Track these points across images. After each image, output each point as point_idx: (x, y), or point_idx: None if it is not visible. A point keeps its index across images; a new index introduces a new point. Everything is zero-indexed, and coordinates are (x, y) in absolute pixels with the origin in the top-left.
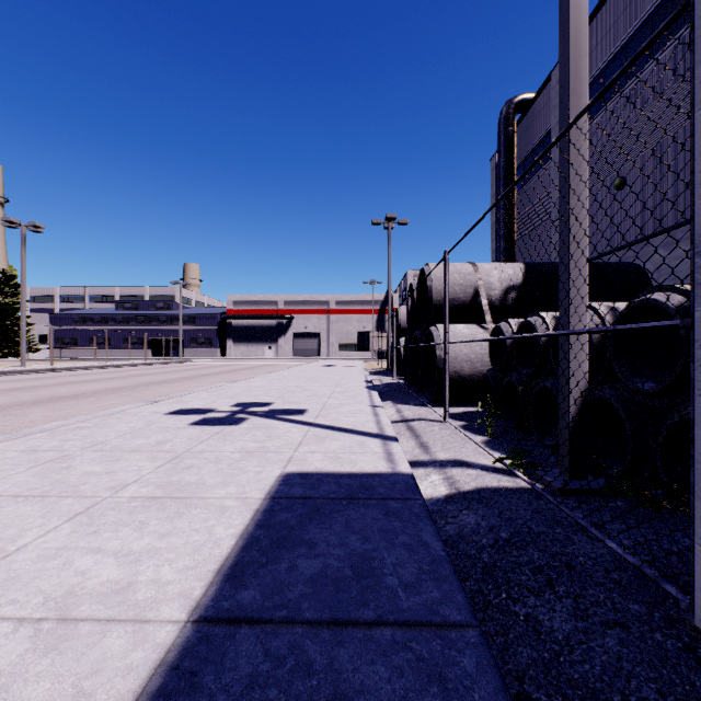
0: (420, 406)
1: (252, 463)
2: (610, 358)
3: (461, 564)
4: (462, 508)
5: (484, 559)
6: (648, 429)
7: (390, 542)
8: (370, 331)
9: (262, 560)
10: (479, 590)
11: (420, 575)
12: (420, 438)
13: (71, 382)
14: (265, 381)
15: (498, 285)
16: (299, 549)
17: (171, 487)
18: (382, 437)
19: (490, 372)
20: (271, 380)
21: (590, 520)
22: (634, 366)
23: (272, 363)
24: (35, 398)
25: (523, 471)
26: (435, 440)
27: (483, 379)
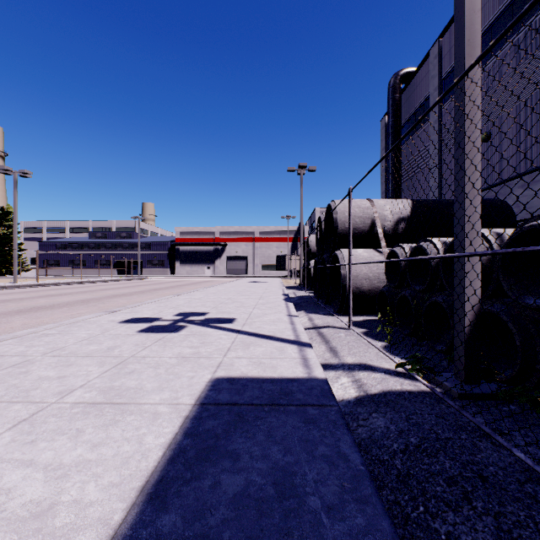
0: (327, 315)
1: (186, 368)
2: (499, 277)
3: (376, 470)
4: (371, 411)
5: (397, 465)
6: (536, 340)
7: (310, 454)
8: (286, 255)
9: (186, 475)
10: (396, 501)
11: (342, 495)
12: (329, 343)
13: (51, 295)
14: (203, 294)
15: (391, 217)
16: (223, 462)
17: (112, 393)
18: (298, 343)
19: (385, 288)
20: (208, 294)
21: (491, 425)
22: (521, 284)
23: (210, 279)
24: (19, 308)
25: (422, 376)
26: (342, 346)
27: (380, 293)
